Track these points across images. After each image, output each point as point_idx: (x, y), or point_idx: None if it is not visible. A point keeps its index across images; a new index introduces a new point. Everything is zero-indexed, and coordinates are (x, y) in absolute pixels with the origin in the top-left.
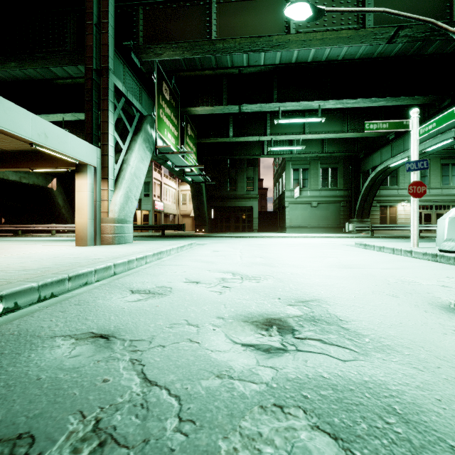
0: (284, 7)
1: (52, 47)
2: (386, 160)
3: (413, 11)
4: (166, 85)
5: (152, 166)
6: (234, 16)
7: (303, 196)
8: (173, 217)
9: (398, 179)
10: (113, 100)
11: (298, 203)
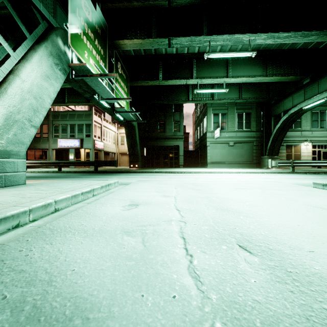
0: None
1: None
2: (300, 102)
3: None
4: (87, 3)
5: (92, 111)
6: None
7: (222, 137)
8: (112, 155)
9: (301, 123)
10: None
11: (217, 143)
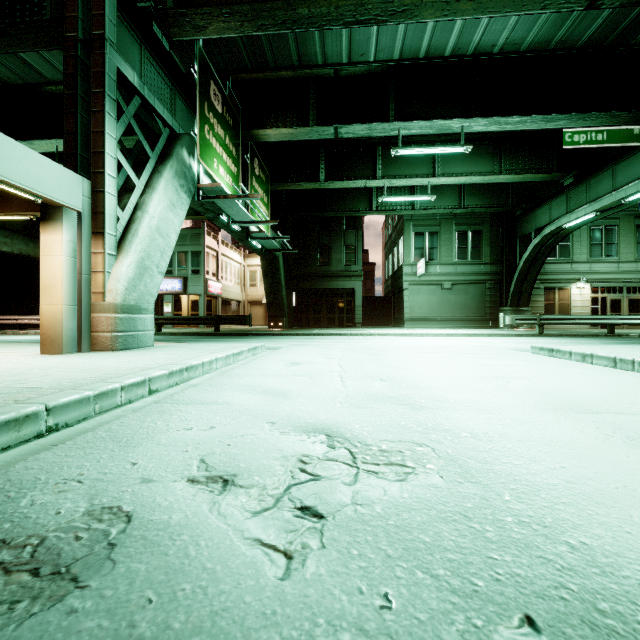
0: None
1: (20, 15)
2: (559, 217)
3: None
4: (217, 88)
5: (204, 228)
6: None
7: (431, 273)
8: (236, 305)
9: (572, 248)
10: (114, 96)
11: (422, 284)
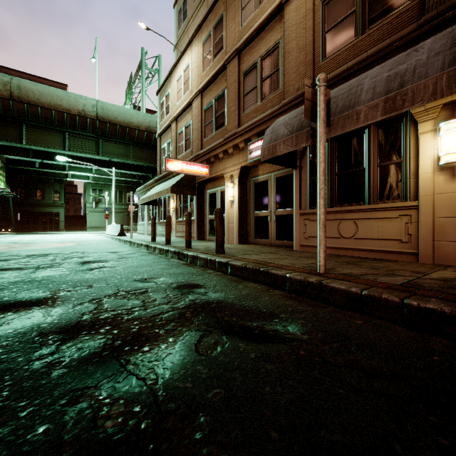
0: (63, 137)
1: None
2: None
3: (117, 152)
4: None
5: None
6: (37, 135)
7: (100, 207)
8: None
9: None
10: None
11: (96, 212)
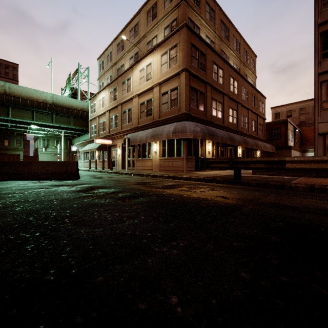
0: (32, 113)
1: None
2: (75, 143)
3: (64, 122)
4: None
5: None
6: (17, 112)
7: (48, 151)
8: None
9: None
10: None
11: (45, 154)
